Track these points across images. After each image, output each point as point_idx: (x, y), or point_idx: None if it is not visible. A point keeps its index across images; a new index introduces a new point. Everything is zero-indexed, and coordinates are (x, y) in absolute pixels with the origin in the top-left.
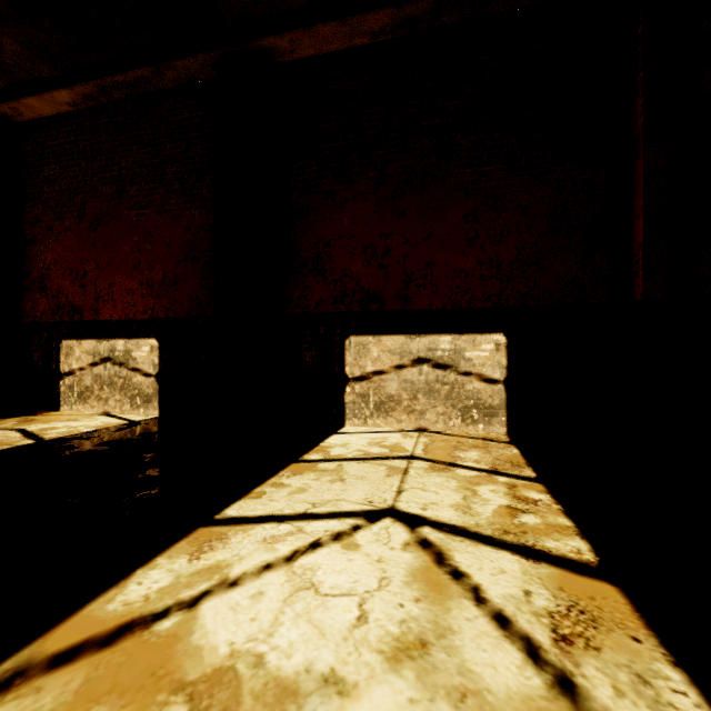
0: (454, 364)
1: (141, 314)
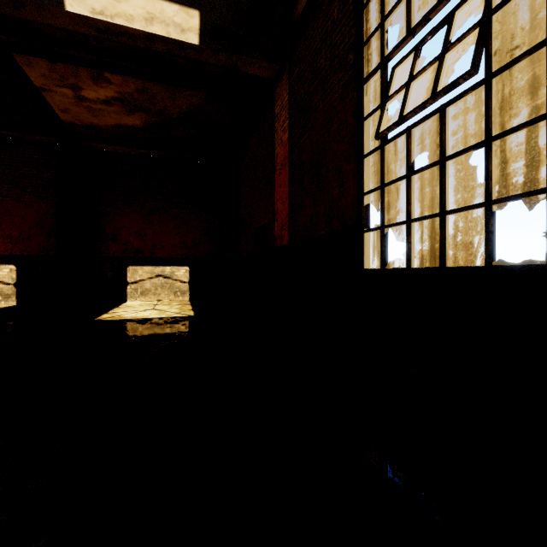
0: (172, 277)
1: (2, 252)
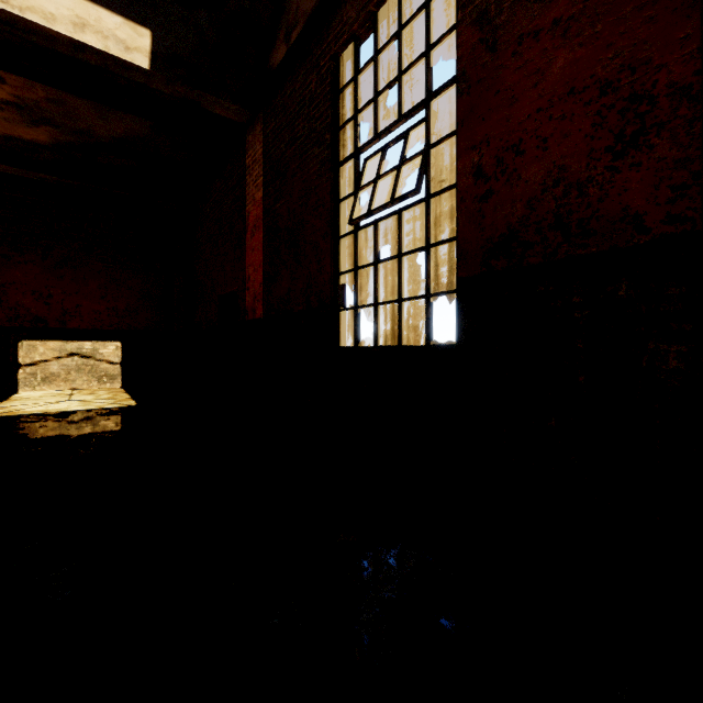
0: (94, 356)
1: None
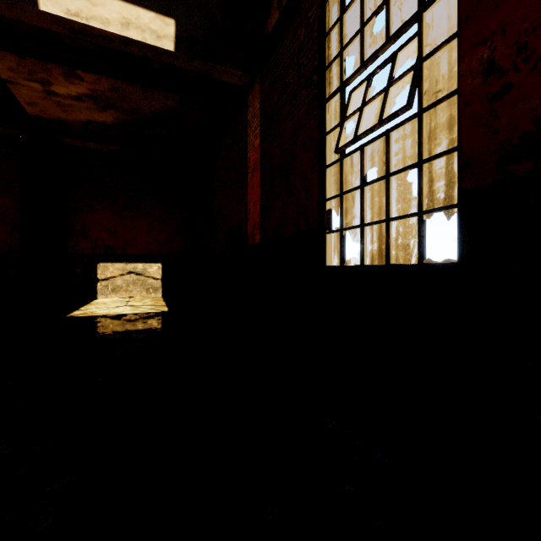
0: (144, 274)
1: None
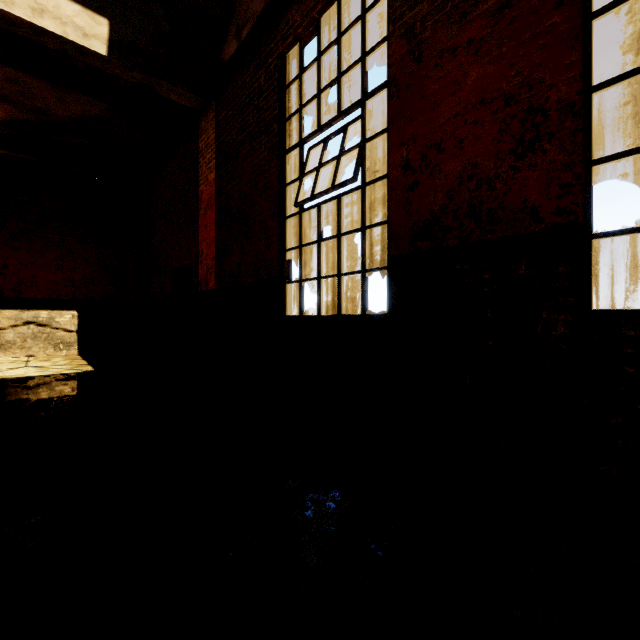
0: (50, 324)
1: None
